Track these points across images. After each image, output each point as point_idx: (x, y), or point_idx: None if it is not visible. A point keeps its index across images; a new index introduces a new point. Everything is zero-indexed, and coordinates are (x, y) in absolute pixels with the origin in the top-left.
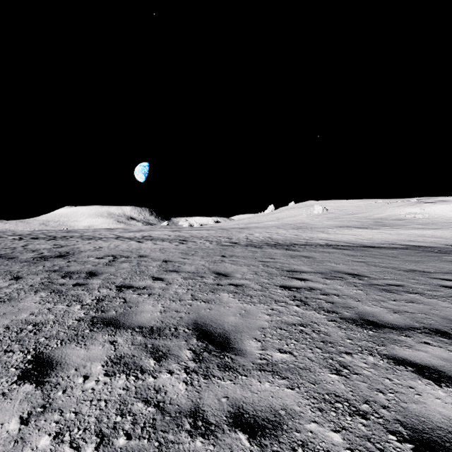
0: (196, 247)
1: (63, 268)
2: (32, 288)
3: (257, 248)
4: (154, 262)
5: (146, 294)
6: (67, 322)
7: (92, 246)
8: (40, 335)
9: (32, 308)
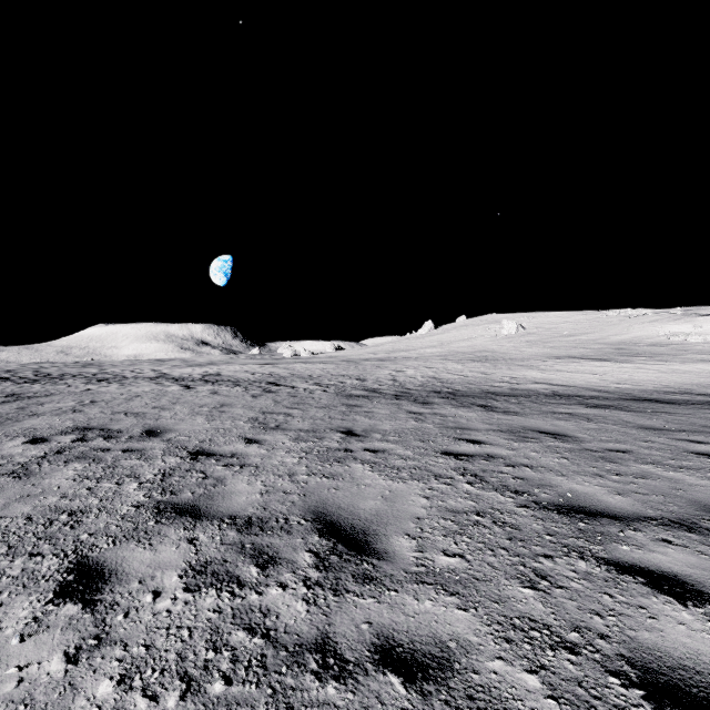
0: (293, 402)
1: None
2: None
3: (422, 406)
4: (161, 458)
5: None
6: None
7: (80, 398)
8: None
9: None
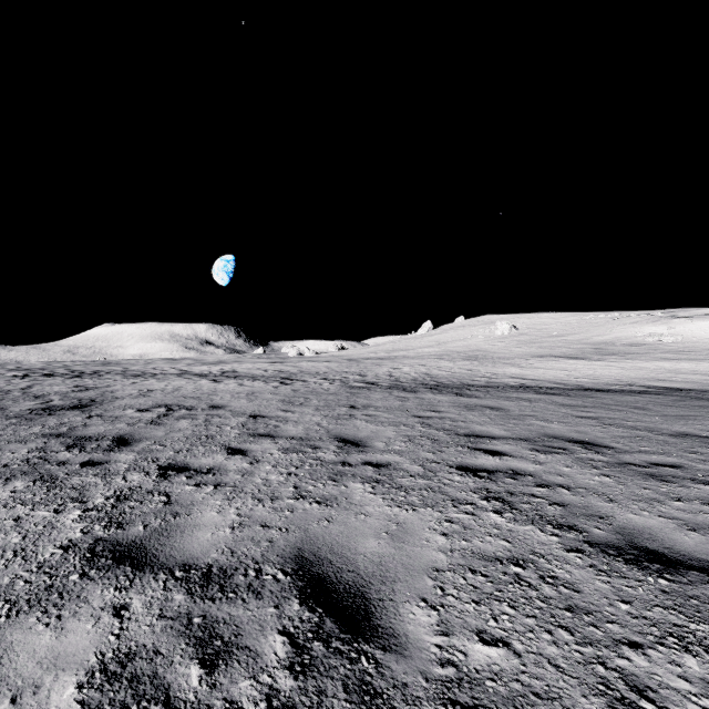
0: (308, 390)
1: (75, 429)
2: (5, 471)
3: (408, 393)
4: (234, 418)
5: (211, 484)
6: (41, 553)
7: (136, 388)
8: None
9: None
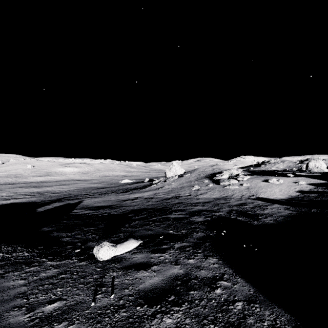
0: None
1: None
2: None
3: (5, 185)
4: None
5: None
6: None
7: None
8: None
9: None
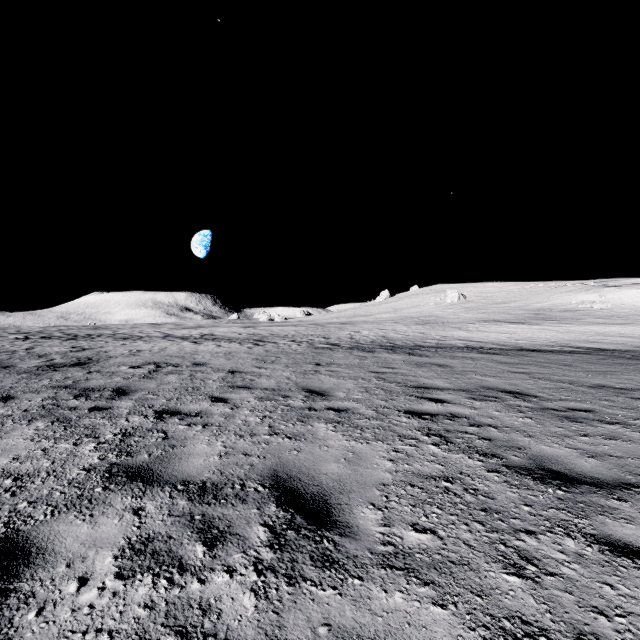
0: (278, 351)
1: (79, 382)
2: (26, 415)
3: (366, 353)
4: (215, 373)
5: (199, 424)
6: (69, 473)
7: (127, 349)
8: (21, 498)
9: (18, 448)
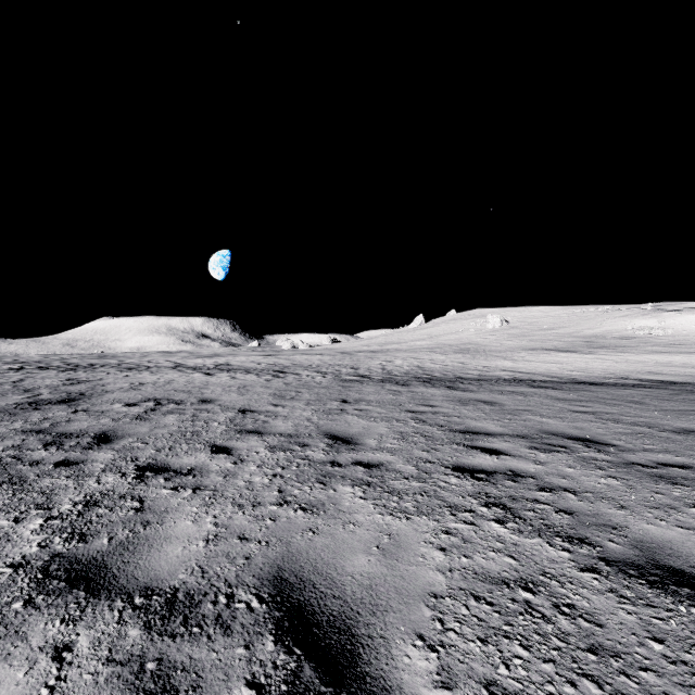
0: (300, 384)
1: (57, 424)
2: None
3: (401, 386)
4: (223, 413)
5: (189, 487)
6: None
7: (128, 381)
8: None
9: None
